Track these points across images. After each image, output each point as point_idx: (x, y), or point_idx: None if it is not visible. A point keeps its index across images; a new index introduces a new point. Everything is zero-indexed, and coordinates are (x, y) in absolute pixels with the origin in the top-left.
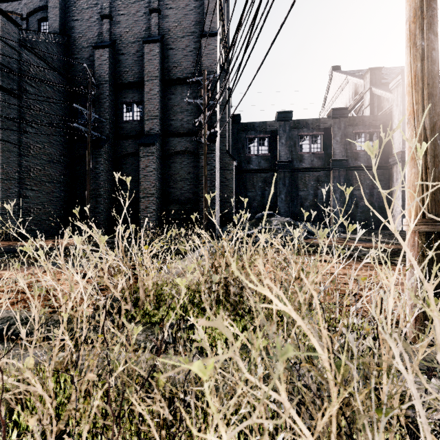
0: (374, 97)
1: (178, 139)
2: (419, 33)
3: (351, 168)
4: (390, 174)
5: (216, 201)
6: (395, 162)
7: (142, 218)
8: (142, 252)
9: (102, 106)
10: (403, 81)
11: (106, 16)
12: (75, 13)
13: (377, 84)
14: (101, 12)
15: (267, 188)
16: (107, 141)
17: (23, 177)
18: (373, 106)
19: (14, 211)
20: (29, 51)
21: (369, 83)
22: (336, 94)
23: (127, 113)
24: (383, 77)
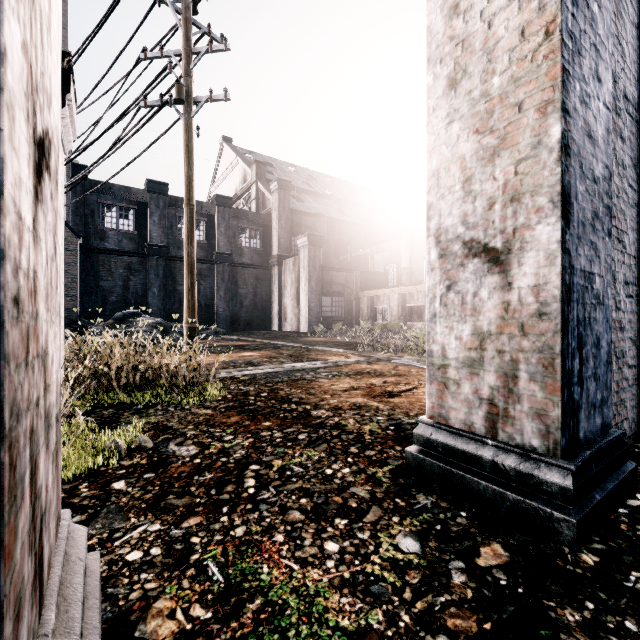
0: (260, 192)
1: None
2: (187, 244)
3: (236, 264)
4: (271, 275)
5: None
6: (274, 264)
7: None
8: None
9: None
10: (279, 188)
11: None
12: None
13: (263, 179)
14: None
15: (132, 278)
16: None
17: None
18: (259, 202)
19: None
20: None
21: (255, 176)
22: (227, 171)
23: None
24: (272, 170)
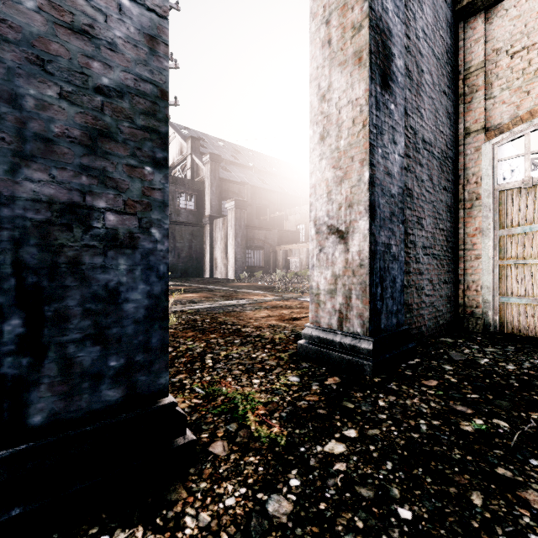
0: (194, 163)
1: None
2: None
3: (174, 222)
4: (204, 232)
5: None
6: (206, 223)
7: None
8: None
9: None
10: (211, 160)
11: None
12: None
13: (197, 152)
14: None
15: None
16: None
17: None
18: (194, 170)
19: None
20: None
21: (190, 149)
22: None
23: None
24: (204, 144)
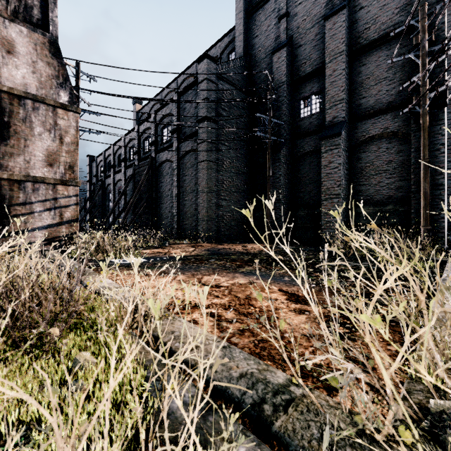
0: None
1: (371, 120)
2: None
3: None
4: None
5: (444, 197)
6: None
7: (324, 224)
8: (343, 268)
9: (280, 109)
10: None
11: (283, 16)
12: (255, 30)
13: None
14: (278, 14)
15: None
16: (285, 144)
17: (219, 189)
18: None
19: (213, 218)
20: (223, 80)
21: None
22: None
23: (304, 109)
24: None
